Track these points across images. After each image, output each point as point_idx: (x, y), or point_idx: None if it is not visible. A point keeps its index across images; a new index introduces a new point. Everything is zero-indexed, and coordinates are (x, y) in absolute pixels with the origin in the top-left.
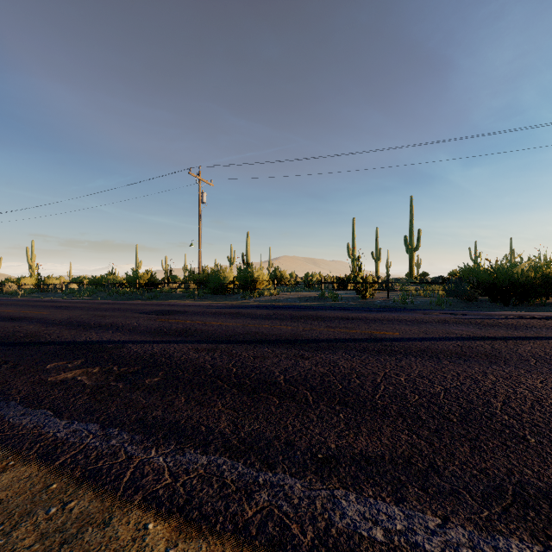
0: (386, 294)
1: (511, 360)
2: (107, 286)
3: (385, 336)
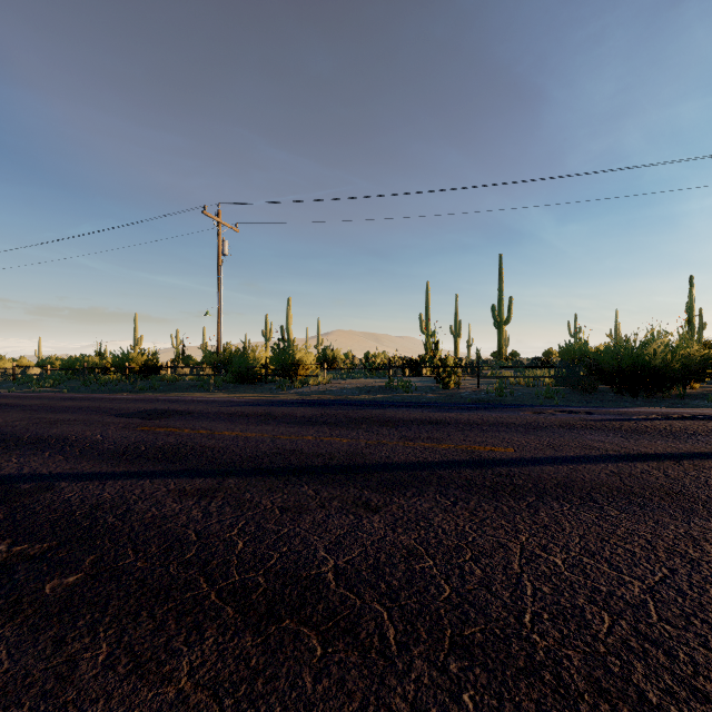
0: (474, 382)
1: (711, 502)
2: (82, 372)
3: (495, 456)
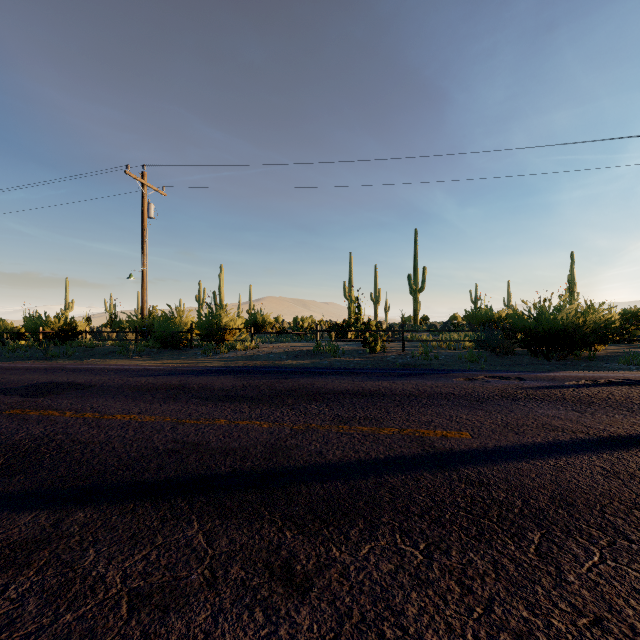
0: (398, 345)
1: None
2: None
3: (452, 446)
